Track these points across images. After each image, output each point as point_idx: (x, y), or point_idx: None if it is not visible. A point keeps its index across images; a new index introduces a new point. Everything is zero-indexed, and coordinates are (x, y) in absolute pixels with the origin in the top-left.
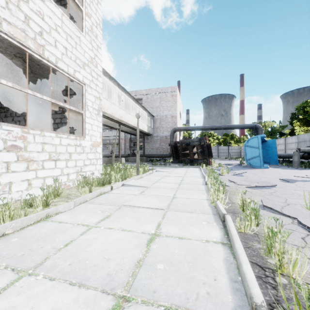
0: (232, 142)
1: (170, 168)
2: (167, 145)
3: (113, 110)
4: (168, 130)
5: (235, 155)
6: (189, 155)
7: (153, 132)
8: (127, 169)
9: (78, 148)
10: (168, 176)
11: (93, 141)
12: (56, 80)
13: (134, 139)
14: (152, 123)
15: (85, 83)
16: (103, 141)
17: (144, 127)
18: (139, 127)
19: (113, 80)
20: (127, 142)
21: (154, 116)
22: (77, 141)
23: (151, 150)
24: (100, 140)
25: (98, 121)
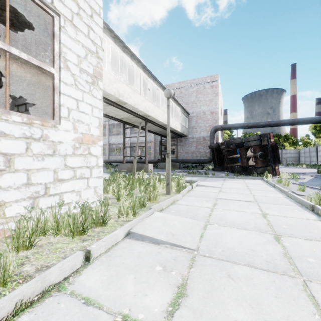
0: (287, 144)
1: (216, 180)
2: (205, 148)
3: (135, 100)
4: (206, 129)
5: (291, 161)
6: (237, 161)
7: (187, 133)
8: (149, 184)
9: (38, 145)
10: (225, 199)
11: (82, 133)
12: (25, 29)
13: (165, 142)
14: (186, 122)
15: (57, 10)
16: (131, 145)
17: (177, 126)
18: (170, 126)
19: (136, 60)
20: (157, 146)
21: (189, 113)
22: (34, 129)
23: (186, 155)
24: (97, 132)
25: (93, 97)
